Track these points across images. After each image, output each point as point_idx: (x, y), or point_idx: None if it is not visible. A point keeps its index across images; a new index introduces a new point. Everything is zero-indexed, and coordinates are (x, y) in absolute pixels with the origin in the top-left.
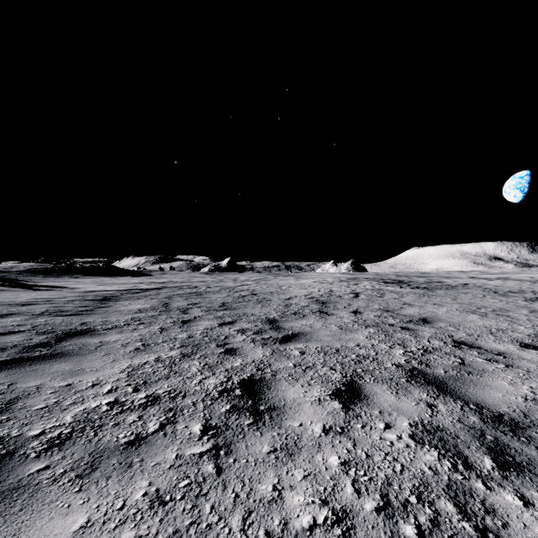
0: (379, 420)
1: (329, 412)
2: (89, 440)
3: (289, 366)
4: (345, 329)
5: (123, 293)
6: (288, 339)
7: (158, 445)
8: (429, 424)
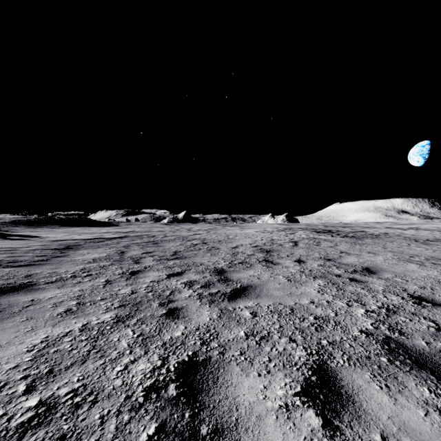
0: None
1: (307, 439)
2: None
3: (240, 337)
4: (293, 280)
5: (87, 242)
6: (237, 294)
7: None
8: None
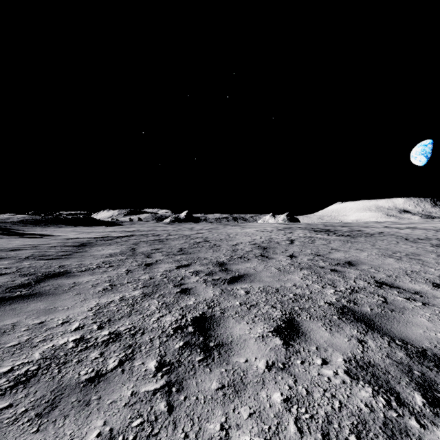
0: (316, 356)
1: (272, 348)
2: (53, 377)
3: (236, 305)
4: (283, 271)
5: (98, 240)
6: (235, 280)
7: (115, 382)
8: (361, 360)
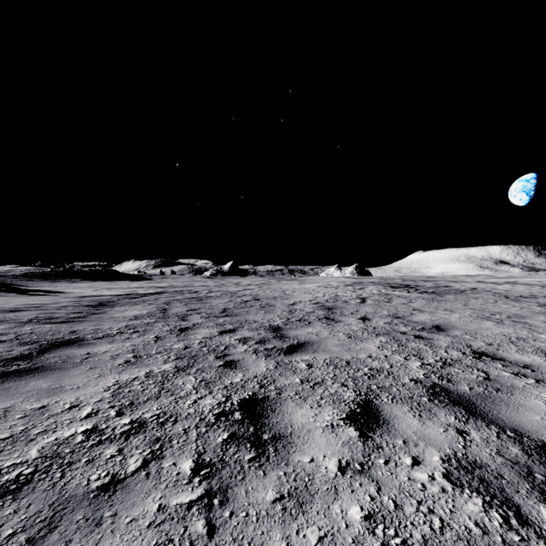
0: (404, 453)
1: (345, 442)
2: (53, 483)
3: (296, 383)
4: (354, 337)
5: (121, 298)
6: (294, 349)
7: (137, 490)
8: (464, 459)
